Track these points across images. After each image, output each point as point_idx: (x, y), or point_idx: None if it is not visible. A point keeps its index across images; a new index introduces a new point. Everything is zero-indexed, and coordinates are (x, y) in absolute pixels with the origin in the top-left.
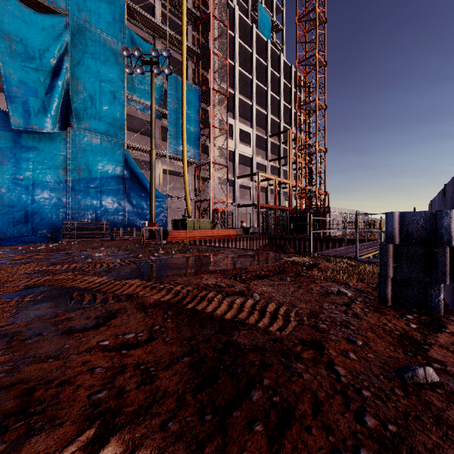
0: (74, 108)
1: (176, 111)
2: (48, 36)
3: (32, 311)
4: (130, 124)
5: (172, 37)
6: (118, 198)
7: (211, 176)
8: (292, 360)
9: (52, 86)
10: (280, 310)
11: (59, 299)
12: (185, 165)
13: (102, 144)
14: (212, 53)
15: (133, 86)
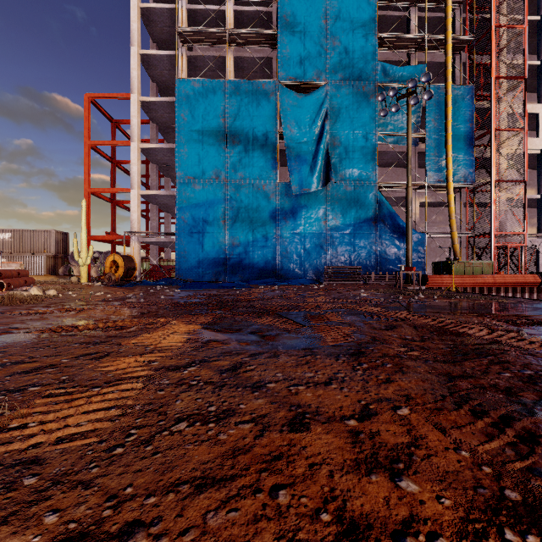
0: (332, 164)
1: (437, 129)
2: (314, 110)
3: (348, 317)
4: (381, 160)
5: (431, 41)
6: (369, 242)
7: (493, 201)
8: (526, 355)
9: (317, 151)
10: (541, 341)
11: (357, 315)
12: (450, 193)
13: (355, 190)
14: (494, 29)
15: (385, 120)
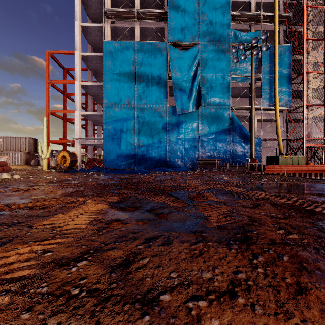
0: (202, 95)
1: (268, 72)
2: (190, 60)
3: (221, 197)
4: (232, 93)
5: (264, 17)
6: (225, 144)
7: (304, 118)
8: None
9: (192, 86)
10: None
11: (227, 194)
12: (277, 113)
13: (216, 111)
14: (305, 8)
15: (235, 67)
